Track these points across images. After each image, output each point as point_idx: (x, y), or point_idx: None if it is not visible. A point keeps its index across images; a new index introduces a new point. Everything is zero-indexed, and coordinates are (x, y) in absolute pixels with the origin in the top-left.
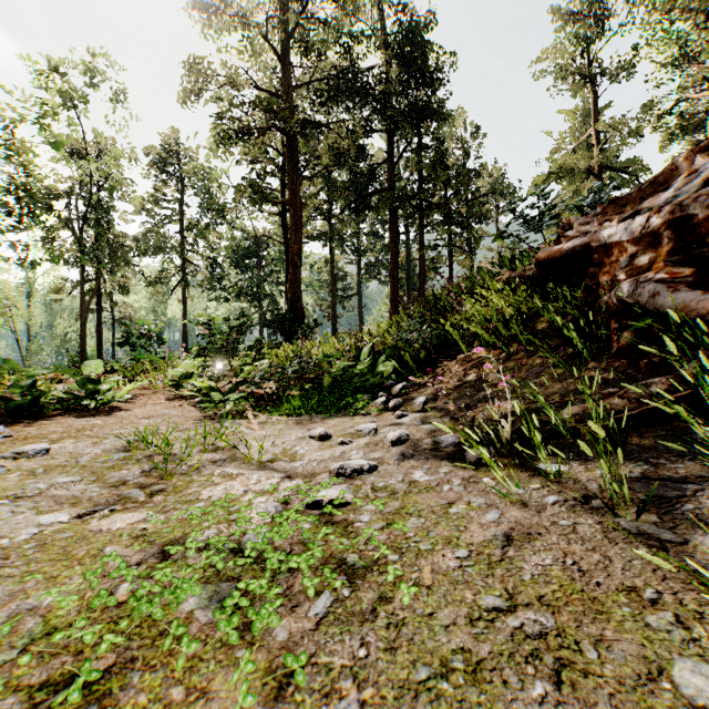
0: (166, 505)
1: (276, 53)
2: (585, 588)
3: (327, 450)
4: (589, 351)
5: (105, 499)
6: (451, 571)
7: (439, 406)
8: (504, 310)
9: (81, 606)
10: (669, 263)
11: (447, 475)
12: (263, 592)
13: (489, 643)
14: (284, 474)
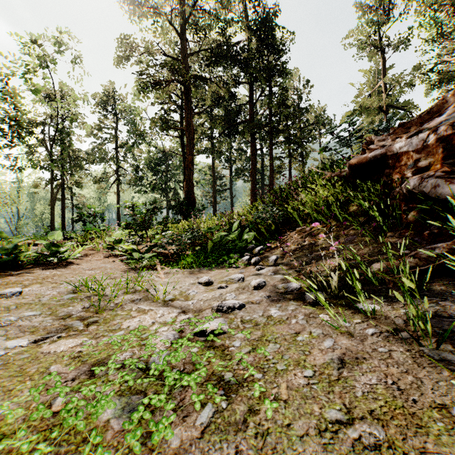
0: (97, 333)
1: (177, 32)
2: (405, 405)
3: (210, 292)
4: (387, 225)
5: (55, 328)
6: (301, 387)
7: (285, 262)
8: (327, 198)
9: (26, 415)
10: (446, 164)
11: (293, 312)
12: (162, 404)
13: (335, 452)
14: (180, 310)
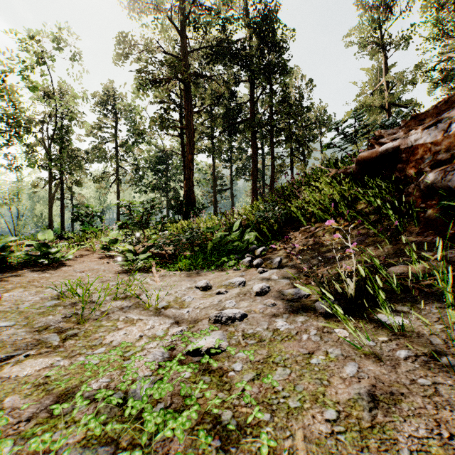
0: (74, 350)
1: (177, 29)
2: None
3: (208, 298)
4: (402, 224)
5: (26, 343)
6: (323, 438)
7: (289, 264)
8: (333, 196)
9: None
10: None
11: (303, 325)
12: None
13: None
14: (173, 320)
